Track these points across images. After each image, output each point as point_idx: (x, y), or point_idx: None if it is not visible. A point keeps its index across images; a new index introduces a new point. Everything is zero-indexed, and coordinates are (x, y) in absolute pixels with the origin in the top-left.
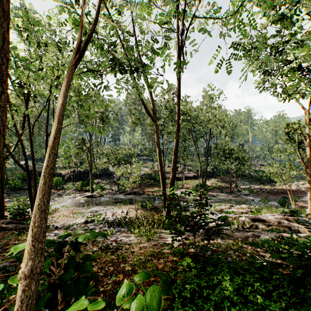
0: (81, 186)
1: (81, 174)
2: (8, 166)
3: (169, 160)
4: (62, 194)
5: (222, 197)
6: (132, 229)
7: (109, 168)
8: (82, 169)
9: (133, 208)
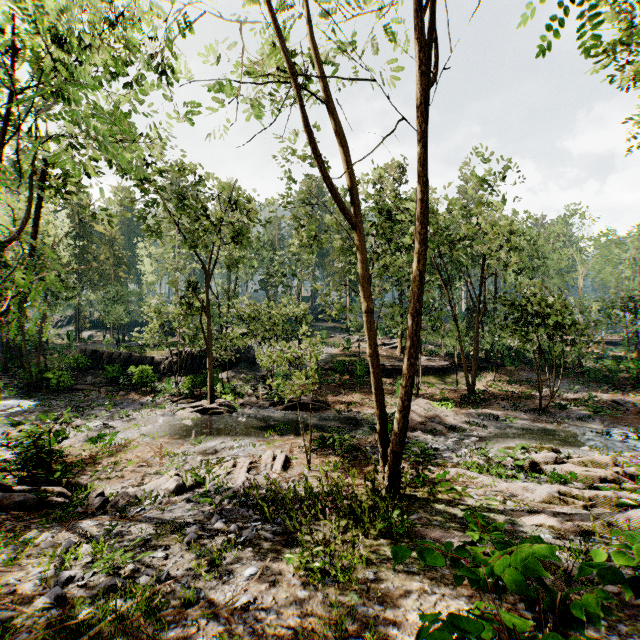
0: (190, 387)
1: (195, 360)
2: (56, 342)
3: (383, 330)
4: (151, 404)
5: (521, 421)
6: (287, 555)
7: (253, 347)
8: (195, 349)
9: (301, 446)
